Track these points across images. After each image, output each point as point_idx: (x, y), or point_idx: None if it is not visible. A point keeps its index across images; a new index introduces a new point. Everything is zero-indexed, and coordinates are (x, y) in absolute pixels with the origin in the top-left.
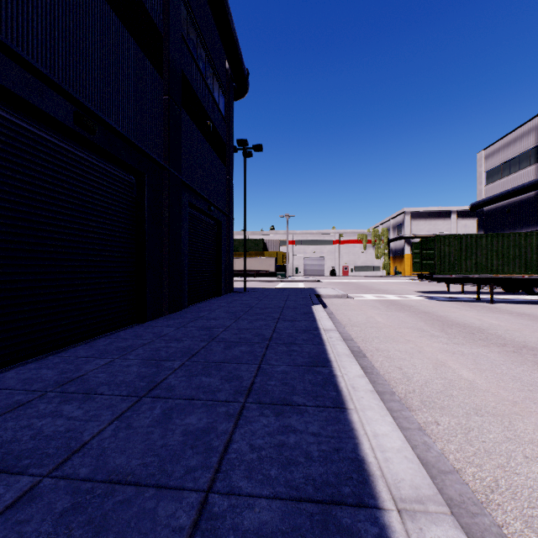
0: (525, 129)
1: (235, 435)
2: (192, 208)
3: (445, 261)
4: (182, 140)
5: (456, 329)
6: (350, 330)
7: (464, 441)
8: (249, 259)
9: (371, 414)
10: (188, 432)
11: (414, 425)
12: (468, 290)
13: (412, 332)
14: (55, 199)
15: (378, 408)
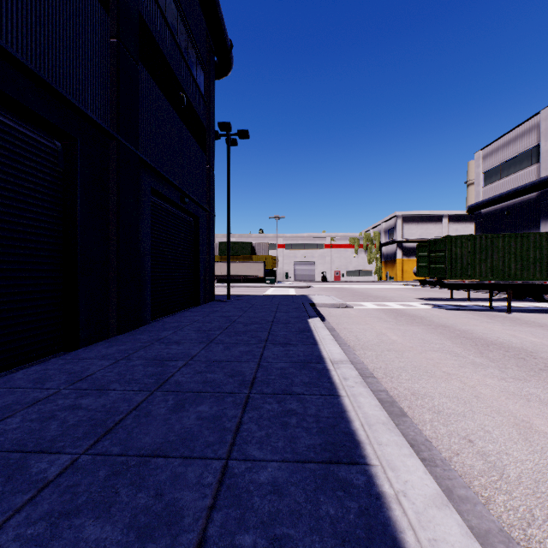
0: (526, 126)
1: None
2: (160, 198)
3: (457, 264)
4: (142, 107)
5: (496, 351)
6: (363, 356)
7: None
8: (236, 263)
9: None
10: None
11: None
12: (470, 296)
13: (445, 358)
14: None
15: None
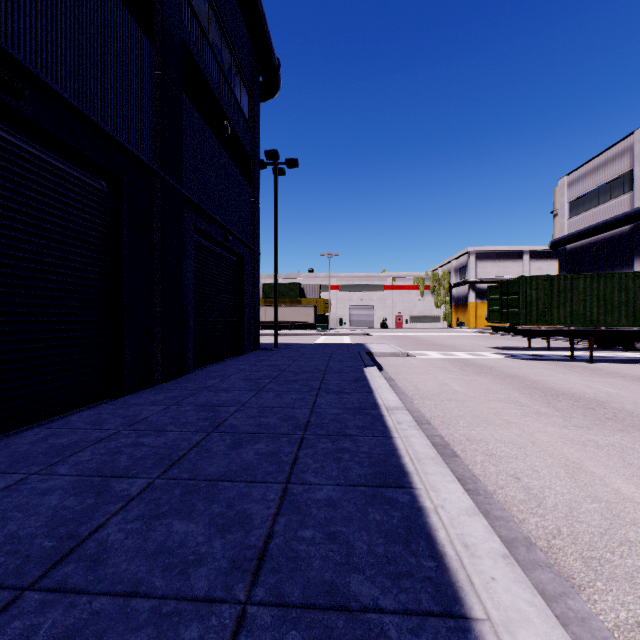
0: (618, 149)
1: None
2: (202, 237)
3: (533, 308)
4: (185, 140)
5: (565, 401)
6: (422, 406)
7: None
8: (282, 307)
9: None
10: None
11: None
12: (552, 345)
13: (508, 407)
14: None
15: (540, 620)
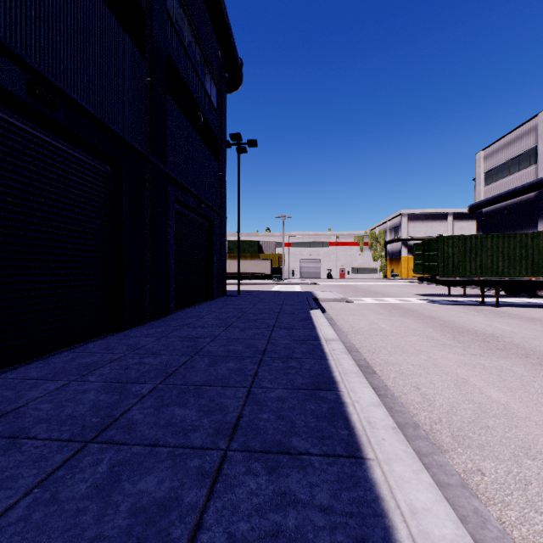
0: (525, 128)
1: (208, 513)
2: (181, 205)
3: (449, 262)
4: (168, 129)
5: (468, 336)
6: (354, 339)
7: (525, 504)
8: (244, 261)
9: (399, 468)
10: (139, 509)
11: (454, 479)
12: (469, 293)
13: (421, 340)
14: (3, 186)
15: (408, 459)
